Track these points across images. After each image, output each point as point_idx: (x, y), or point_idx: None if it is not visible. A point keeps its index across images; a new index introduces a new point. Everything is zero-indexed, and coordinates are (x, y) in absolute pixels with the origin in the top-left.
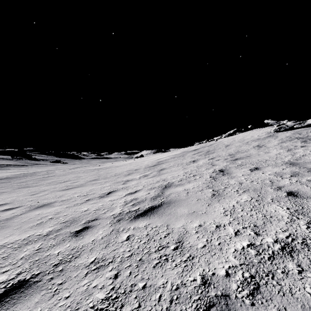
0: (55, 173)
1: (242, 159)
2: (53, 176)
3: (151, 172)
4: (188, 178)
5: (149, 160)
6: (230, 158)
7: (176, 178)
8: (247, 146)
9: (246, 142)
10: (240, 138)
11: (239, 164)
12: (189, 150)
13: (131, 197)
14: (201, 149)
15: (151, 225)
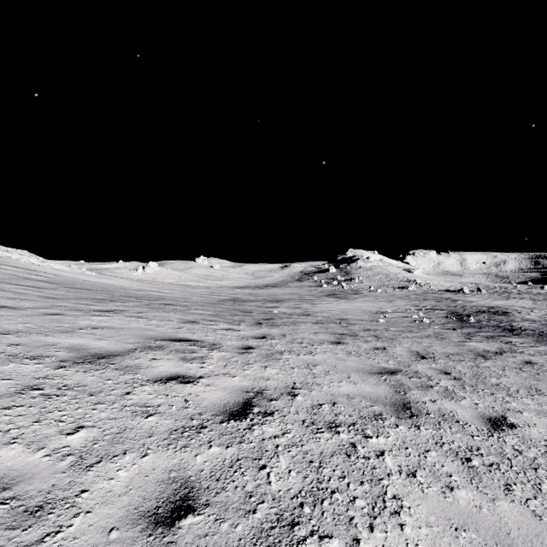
0: None
1: None
2: None
3: None
4: (3, 353)
5: None
6: None
7: None
8: None
9: None
10: None
11: None
12: None
13: (189, 365)
14: None
15: (188, 335)
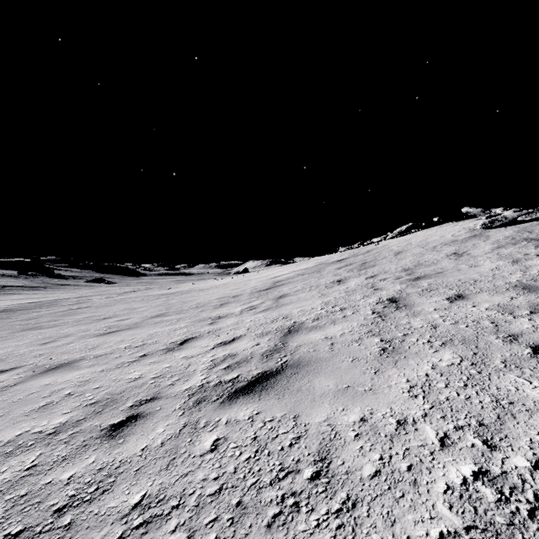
0: (92, 301)
1: (429, 278)
2: (87, 307)
3: (262, 302)
4: (332, 314)
5: (258, 278)
6: (405, 276)
7: (309, 313)
8: (435, 253)
9: (431, 246)
10: (421, 240)
11: (425, 288)
12: (330, 261)
13: (225, 351)
14: (352, 260)
15: (263, 415)
